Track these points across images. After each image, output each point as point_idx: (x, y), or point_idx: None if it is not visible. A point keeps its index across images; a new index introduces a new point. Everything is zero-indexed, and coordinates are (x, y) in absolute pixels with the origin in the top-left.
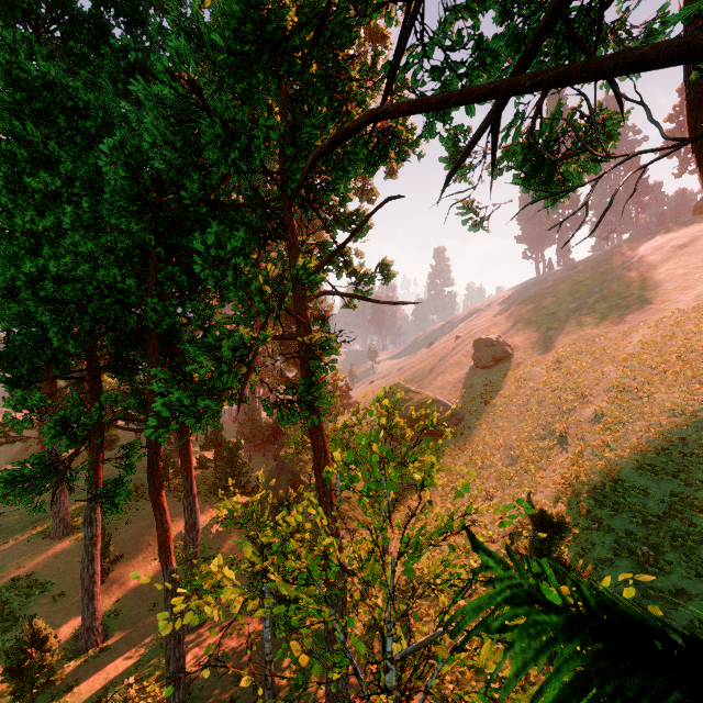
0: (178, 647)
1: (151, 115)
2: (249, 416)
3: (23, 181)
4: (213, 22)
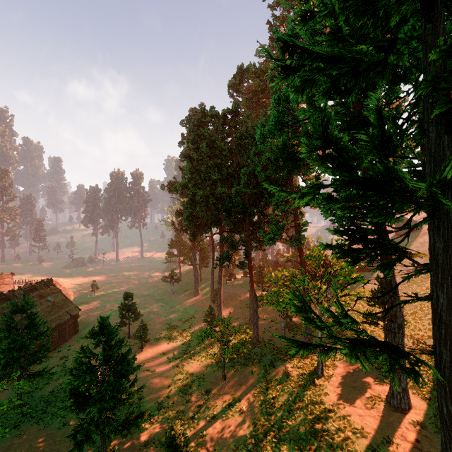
0: (256, 315)
1: (259, 168)
2: (263, 257)
3: (212, 177)
4: (276, 148)
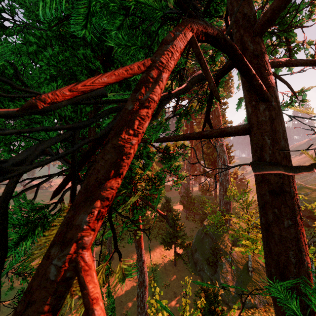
0: None
1: None
2: (186, 193)
3: (28, 40)
4: None
